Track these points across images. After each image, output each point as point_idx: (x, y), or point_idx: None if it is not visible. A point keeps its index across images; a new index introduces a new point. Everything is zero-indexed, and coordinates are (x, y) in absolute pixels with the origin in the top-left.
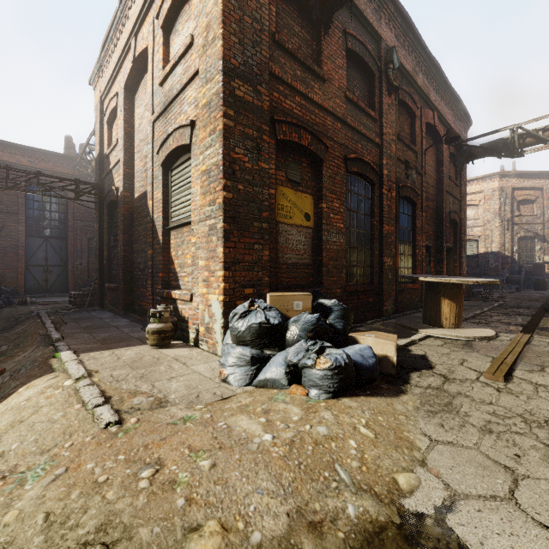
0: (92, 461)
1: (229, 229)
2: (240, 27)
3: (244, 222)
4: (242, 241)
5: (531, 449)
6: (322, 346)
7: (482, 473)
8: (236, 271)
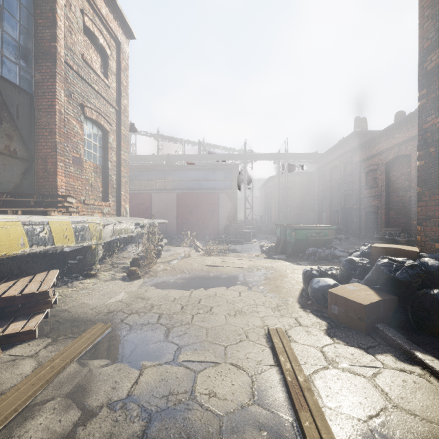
0: (302, 268)
1: (421, 191)
2: (433, 4)
3: (435, 181)
4: (433, 199)
5: (238, 302)
6: (318, 267)
7: (248, 295)
8: (427, 226)
